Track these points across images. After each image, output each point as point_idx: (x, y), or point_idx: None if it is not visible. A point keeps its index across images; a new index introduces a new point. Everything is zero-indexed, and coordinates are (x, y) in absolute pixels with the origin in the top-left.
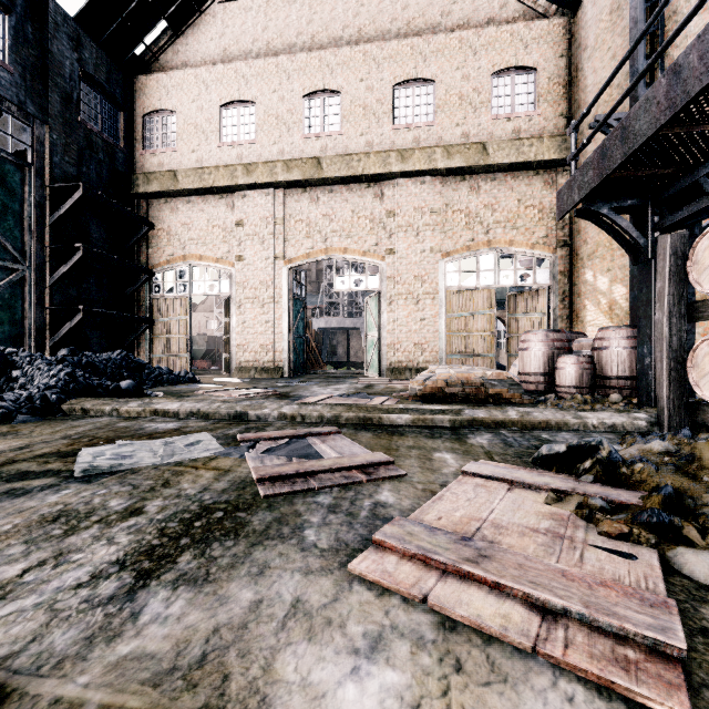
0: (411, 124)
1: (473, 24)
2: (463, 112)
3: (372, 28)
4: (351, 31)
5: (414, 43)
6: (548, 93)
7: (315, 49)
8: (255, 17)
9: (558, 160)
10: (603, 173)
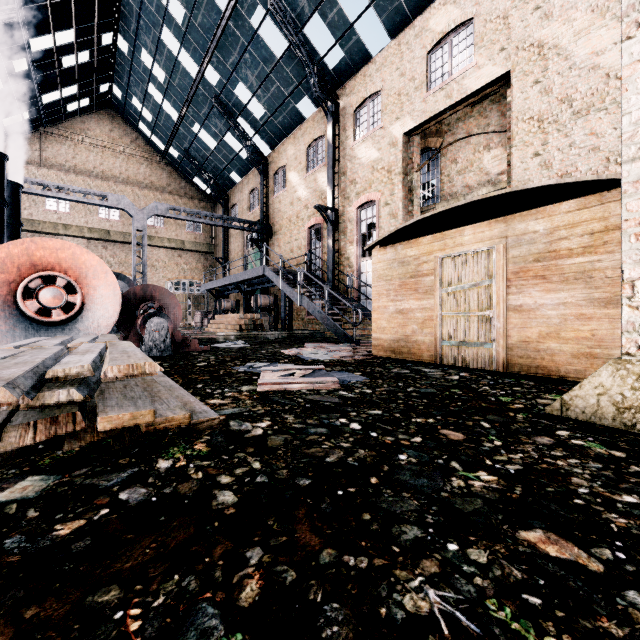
0: (154, 226)
1: (179, 193)
2: (176, 226)
3: (135, 179)
4: (124, 176)
5: (155, 194)
6: (206, 228)
7: (104, 177)
8: (67, 149)
9: (209, 252)
10: (206, 288)
